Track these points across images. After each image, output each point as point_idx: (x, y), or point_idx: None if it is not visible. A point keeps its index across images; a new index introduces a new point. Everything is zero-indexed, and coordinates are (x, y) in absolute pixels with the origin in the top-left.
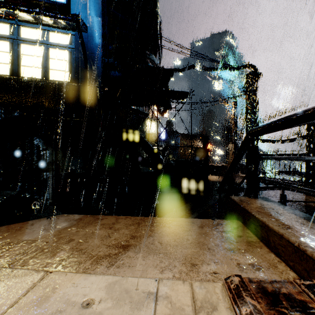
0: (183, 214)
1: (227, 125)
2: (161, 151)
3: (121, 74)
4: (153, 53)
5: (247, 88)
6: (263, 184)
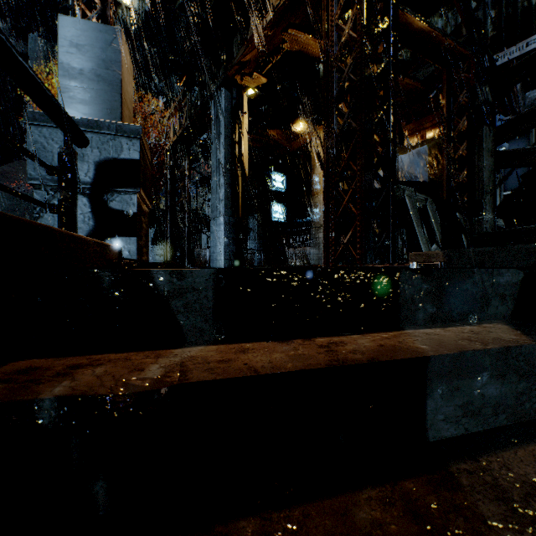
0: None
1: None
2: None
3: None
4: None
5: None
6: None
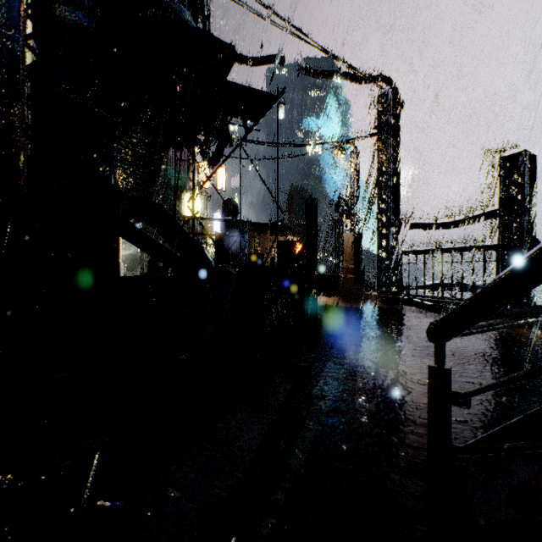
0: (270, 423)
1: (337, 203)
2: (210, 246)
3: (94, 21)
4: (187, 6)
5: (381, 124)
6: (416, 308)
